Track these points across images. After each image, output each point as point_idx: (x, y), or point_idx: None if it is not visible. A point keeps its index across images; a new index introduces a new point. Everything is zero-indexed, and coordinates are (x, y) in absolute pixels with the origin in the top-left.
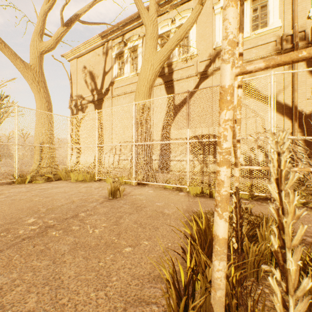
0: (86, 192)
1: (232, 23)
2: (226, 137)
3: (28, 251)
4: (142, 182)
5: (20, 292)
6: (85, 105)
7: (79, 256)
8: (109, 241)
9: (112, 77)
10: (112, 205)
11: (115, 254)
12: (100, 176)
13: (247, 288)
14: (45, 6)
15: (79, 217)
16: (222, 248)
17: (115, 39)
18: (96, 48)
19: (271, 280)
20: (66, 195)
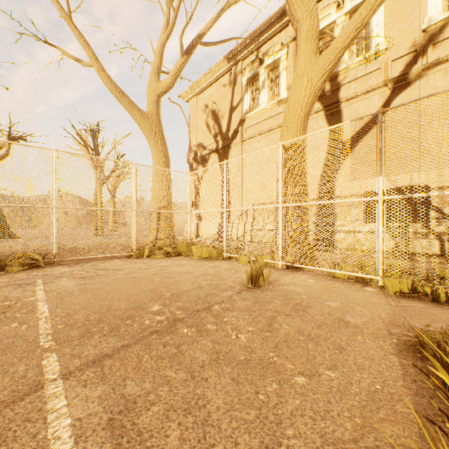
0: (214, 275)
1: None
2: None
3: (158, 352)
4: (293, 264)
5: (157, 415)
6: (206, 156)
7: (225, 374)
8: (265, 358)
9: (242, 113)
10: (256, 298)
11: (280, 383)
12: (230, 252)
13: None
14: (162, 36)
15: (212, 310)
16: None
17: (246, 58)
18: (220, 78)
19: None
20: (190, 277)
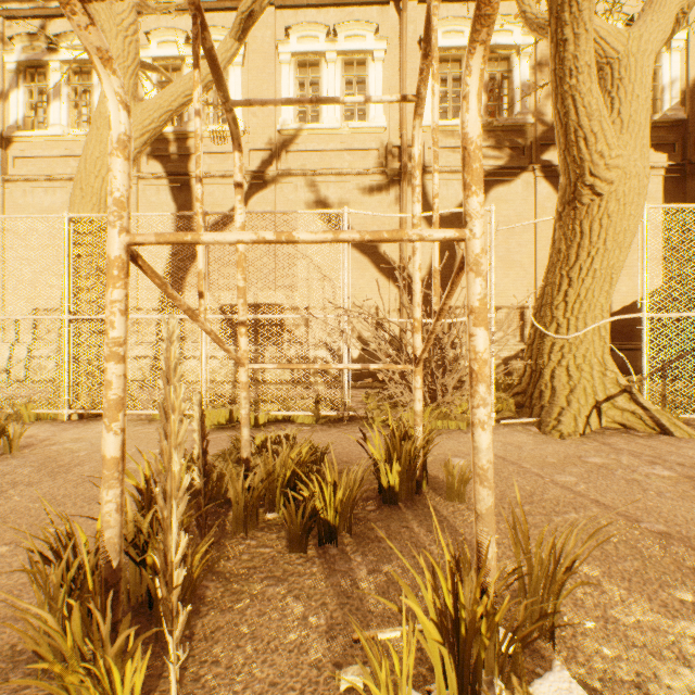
0: None
1: (119, 177)
2: (114, 323)
3: None
4: (90, 411)
5: None
6: None
7: None
8: None
9: (7, 124)
10: None
11: None
12: None
13: (226, 548)
14: None
15: None
16: (112, 471)
17: (18, 20)
18: None
19: (158, 492)
20: None
